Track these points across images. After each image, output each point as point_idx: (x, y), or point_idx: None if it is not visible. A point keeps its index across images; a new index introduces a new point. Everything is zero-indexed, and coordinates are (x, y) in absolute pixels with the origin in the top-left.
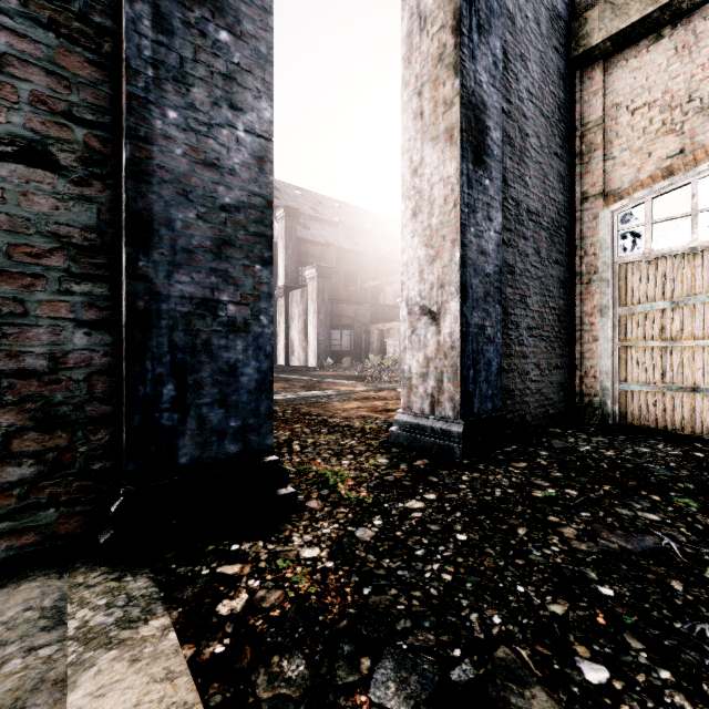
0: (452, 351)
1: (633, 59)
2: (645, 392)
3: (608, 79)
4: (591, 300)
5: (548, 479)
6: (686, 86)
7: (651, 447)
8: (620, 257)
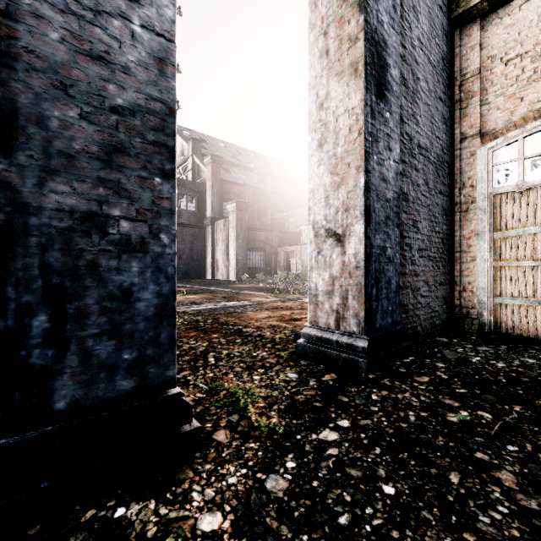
0: (357, 271)
1: (506, 17)
2: (518, 305)
3: (484, 35)
4: (468, 226)
5: (456, 397)
6: None
7: (535, 357)
8: (495, 188)
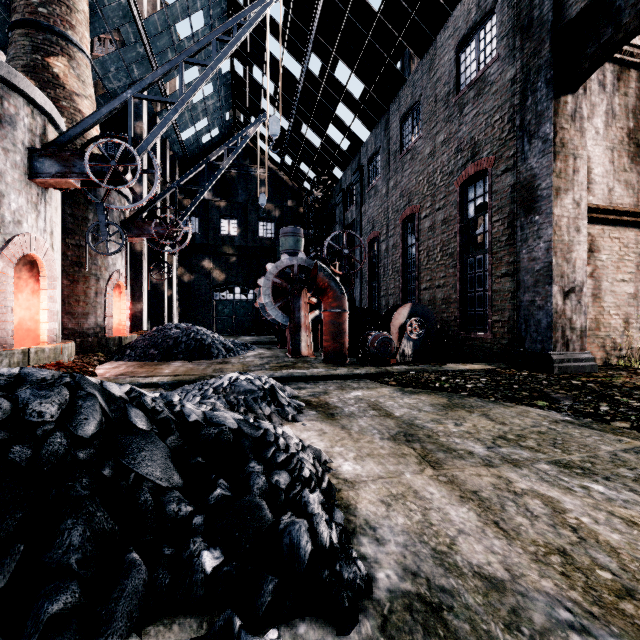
0: None
1: None
2: None
3: None
4: None
5: None
6: None
7: None
8: None
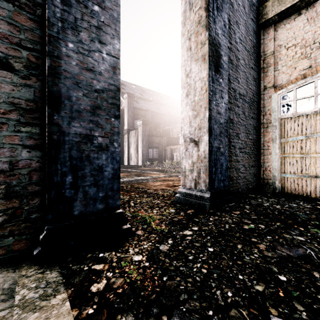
0: (205, 159)
1: (287, 24)
2: (293, 178)
3: (276, 33)
4: (268, 135)
5: (250, 219)
6: (312, 37)
7: (297, 203)
8: (282, 115)
